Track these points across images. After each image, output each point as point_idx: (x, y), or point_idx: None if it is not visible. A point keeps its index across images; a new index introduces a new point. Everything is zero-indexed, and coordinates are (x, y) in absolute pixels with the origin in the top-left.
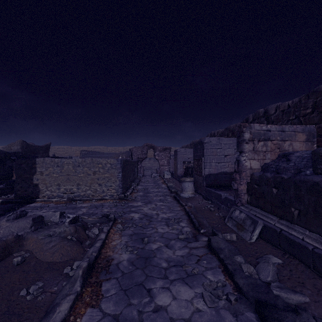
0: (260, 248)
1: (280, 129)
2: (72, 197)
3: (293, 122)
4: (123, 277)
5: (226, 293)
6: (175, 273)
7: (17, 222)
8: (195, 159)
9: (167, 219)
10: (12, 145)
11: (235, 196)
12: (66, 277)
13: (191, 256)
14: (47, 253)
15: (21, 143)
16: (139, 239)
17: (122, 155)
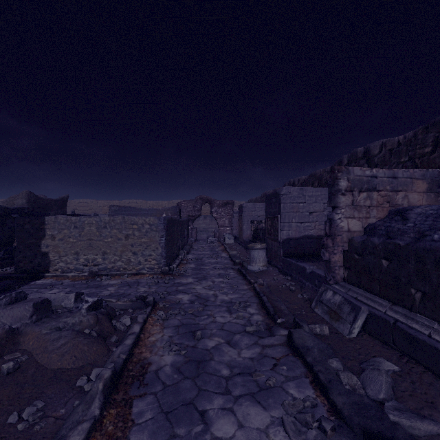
0: (364, 347)
1: (390, 175)
2: (96, 271)
3: (405, 165)
4: (164, 392)
5: (317, 417)
6: (241, 386)
7: (11, 309)
8: (269, 217)
9: (229, 302)
10: (15, 198)
11: (326, 271)
12: (80, 393)
13: (264, 358)
14: (53, 356)
15: (28, 195)
16: (188, 332)
17: (167, 212)
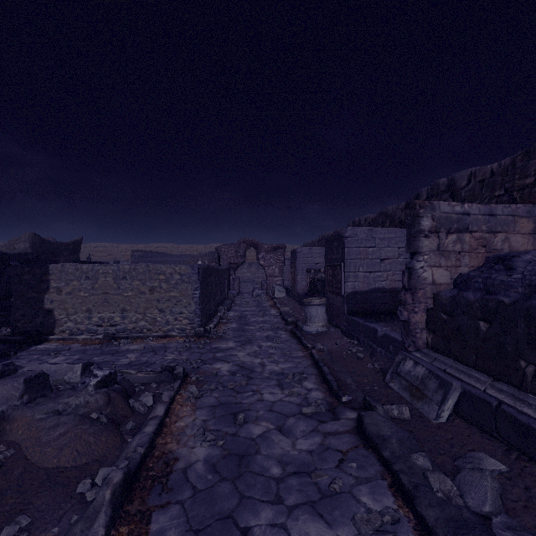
0: (458, 436)
1: (487, 211)
2: (113, 333)
3: (500, 200)
4: (194, 501)
5: None
6: (297, 491)
7: None
8: (329, 265)
9: (280, 374)
10: (17, 242)
11: (404, 334)
12: (80, 503)
13: (327, 451)
14: (47, 450)
15: (32, 237)
16: (228, 415)
17: (203, 259)
